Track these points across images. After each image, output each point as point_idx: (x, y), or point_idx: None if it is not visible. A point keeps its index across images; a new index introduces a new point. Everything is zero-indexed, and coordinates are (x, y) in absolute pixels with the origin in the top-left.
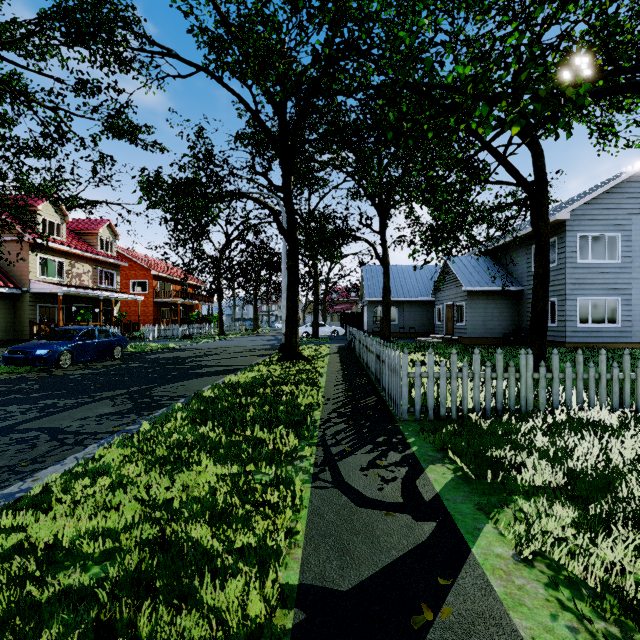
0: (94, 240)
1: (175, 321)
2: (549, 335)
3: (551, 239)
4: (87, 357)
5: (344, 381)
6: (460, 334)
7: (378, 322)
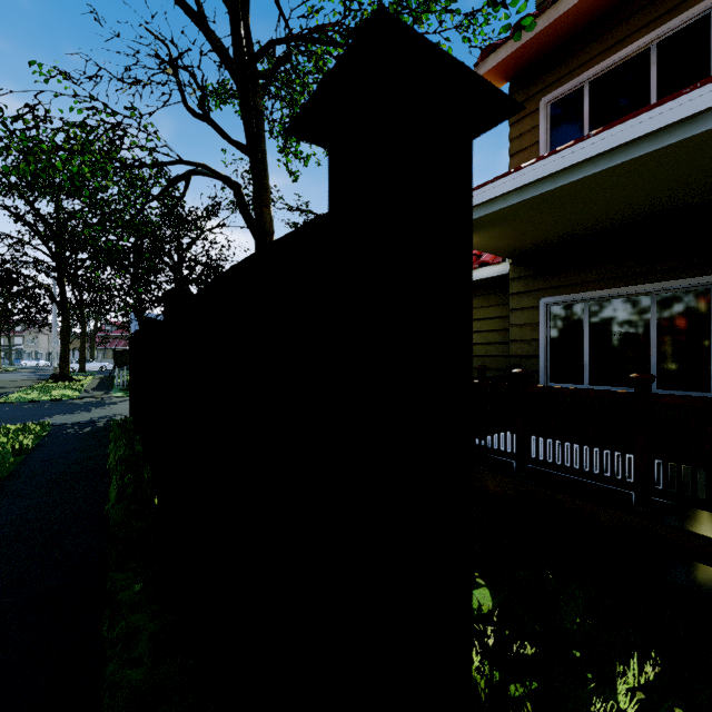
0: None
1: None
2: None
3: None
4: None
5: (98, 384)
6: None
7: None
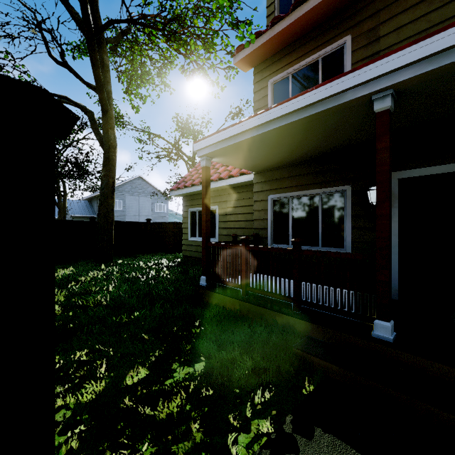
0: None
1: None
2: None
3: None
4: None
5: None
6: None
7: None
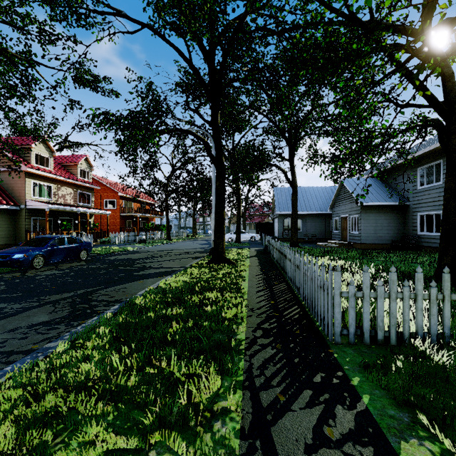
0: (75, 170)
1: (135, 229)
2: (434, 242)
3: (436, 162)
4: (57, 259)
5: (265, 286)
6: (354, 240)
7: (286, 230)
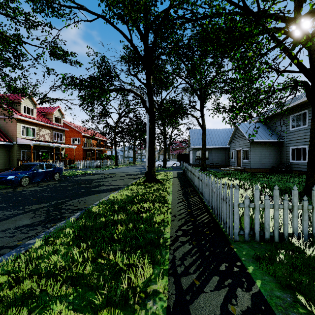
0: (51, 117)
1: (93, 158)
2: (301, 167)
3: (303, 111)
4: (38, 179)
5: (183, 199)
6: (245, 166)
7: (198, 159)
